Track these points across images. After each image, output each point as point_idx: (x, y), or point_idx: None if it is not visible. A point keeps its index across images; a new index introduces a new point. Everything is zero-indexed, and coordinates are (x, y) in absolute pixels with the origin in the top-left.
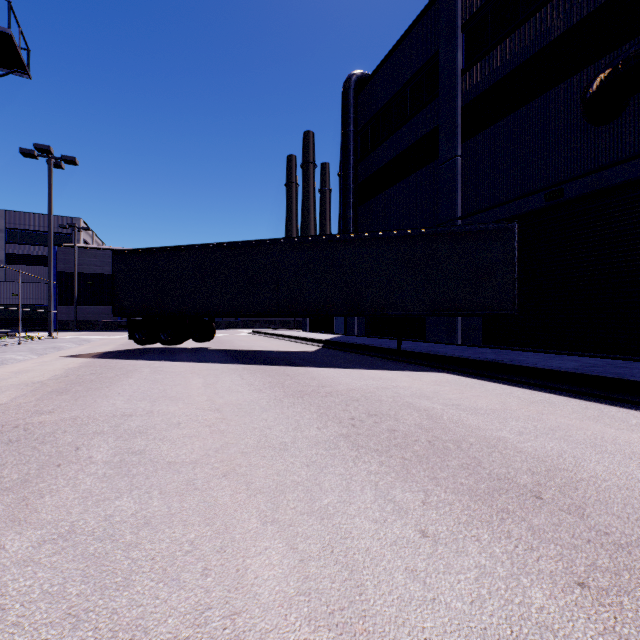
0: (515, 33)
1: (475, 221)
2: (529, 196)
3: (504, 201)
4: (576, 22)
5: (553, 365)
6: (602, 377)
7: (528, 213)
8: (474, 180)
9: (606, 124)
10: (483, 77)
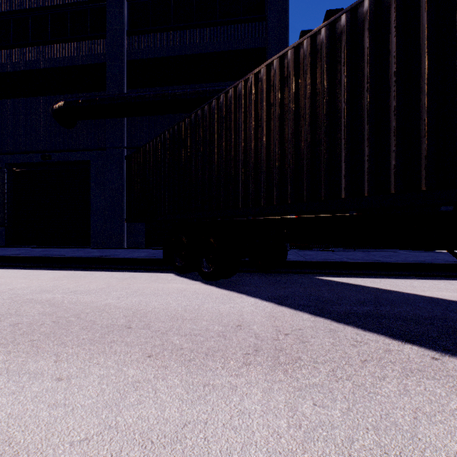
0: (27, 48)
1: (1, 159)
2: (34, 153)
3: (18, 152)
4: (57, 67)
5: (3, 253)
6: (10, 256)
7: (35, 163)
8: (0, 130)
9: (69, 129)
10: (7, 62)
